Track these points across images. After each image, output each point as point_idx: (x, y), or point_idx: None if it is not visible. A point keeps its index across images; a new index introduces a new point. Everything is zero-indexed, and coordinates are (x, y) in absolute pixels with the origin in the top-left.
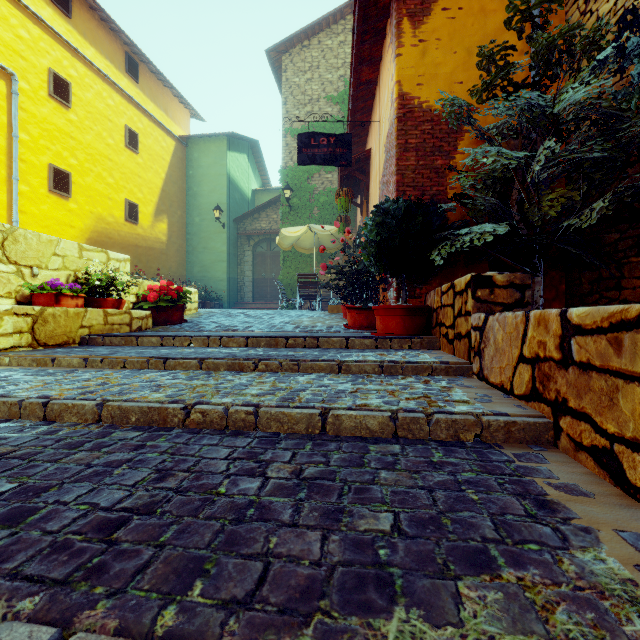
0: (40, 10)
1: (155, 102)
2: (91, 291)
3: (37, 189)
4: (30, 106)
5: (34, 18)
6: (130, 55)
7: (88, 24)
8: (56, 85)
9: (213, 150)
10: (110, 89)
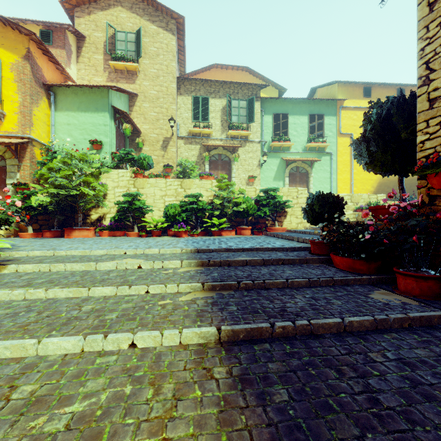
0: (360, 104)
1: None
2: None
3: (359, 170)
4: None
5: (358, 109)
6: (399, 89)
7: (378, 92)
8: None
9: None
10: None
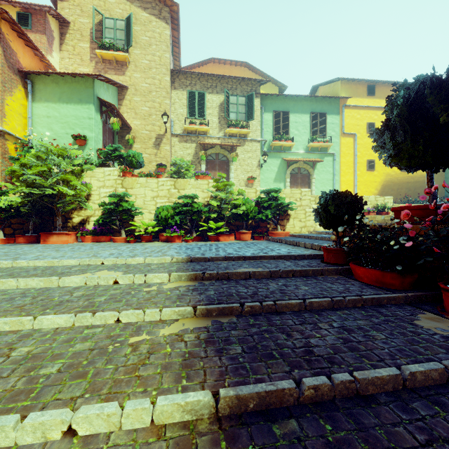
0: (363, 103)
1: None
2: (378, 210)
3: (362, 171)
4: (360, 141)
5: (361, 108)
6: None
7: (382, 91)
8: (369, 127)
9: None
10: None
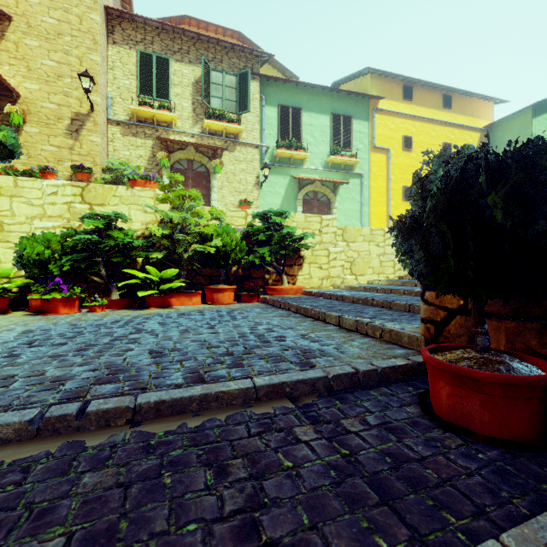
0: (399, 108)
1: (463, 114)
2: None
3: (397, 201)
4: (395, 160)
5: (396, 115)
6: (445, 95)
7: (421, 96)
8: (405, 142)
9: (516, 124)
10: (433, 125)
